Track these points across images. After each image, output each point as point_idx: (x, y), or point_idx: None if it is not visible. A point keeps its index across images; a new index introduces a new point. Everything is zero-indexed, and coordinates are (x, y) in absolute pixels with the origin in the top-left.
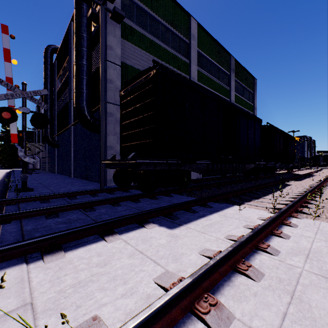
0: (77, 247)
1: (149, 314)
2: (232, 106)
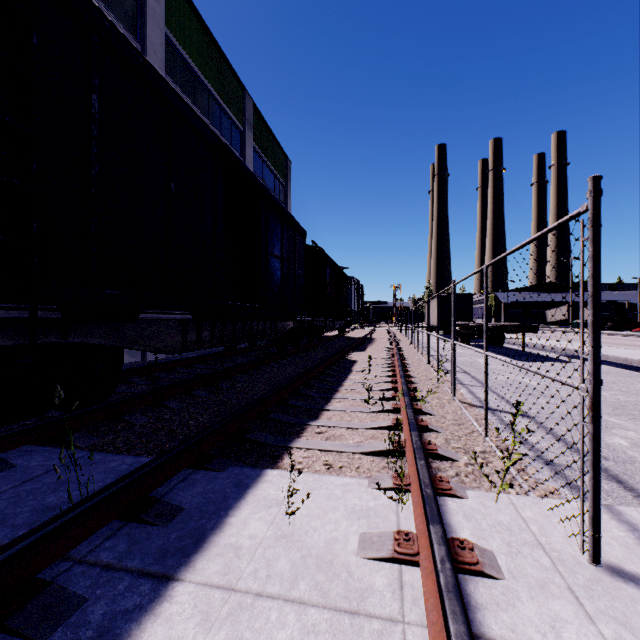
0: None
1: None
2: (251, 177)
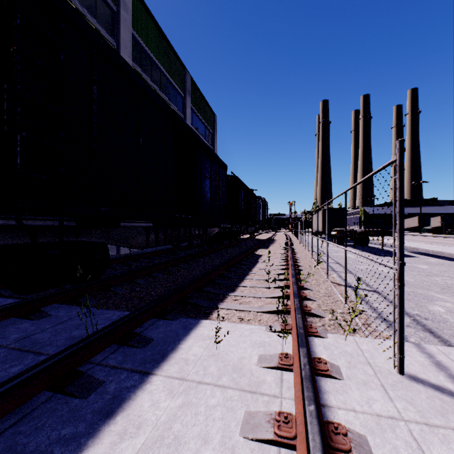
0: None
1: None
2: (190, 131)
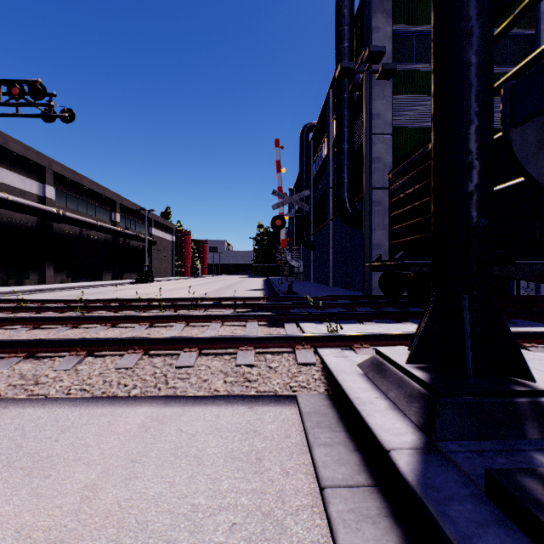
0: (342, 323)
1: (379, 333)
2: None
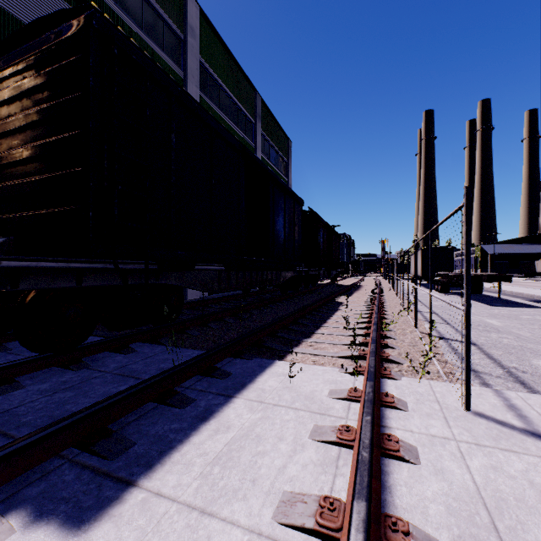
0: None
1: None
2: (262, 166)
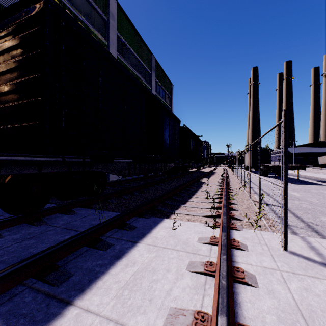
0: None
1: None
2: (156, 99)
